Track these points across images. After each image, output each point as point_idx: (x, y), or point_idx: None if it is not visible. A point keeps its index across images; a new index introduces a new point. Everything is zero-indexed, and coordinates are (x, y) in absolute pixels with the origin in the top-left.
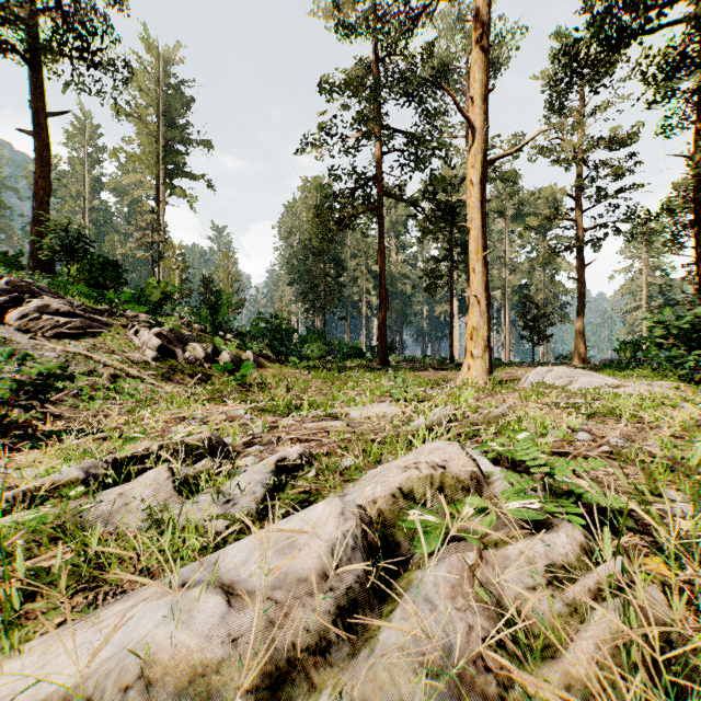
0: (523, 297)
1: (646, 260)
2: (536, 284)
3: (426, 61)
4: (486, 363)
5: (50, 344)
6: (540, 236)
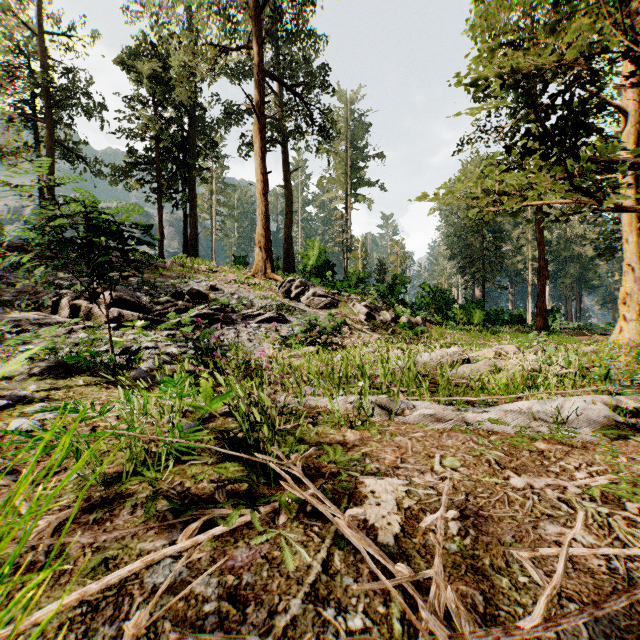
0: None
1: None
2: None
3: None
4: None
5: (320, 312)
6: None
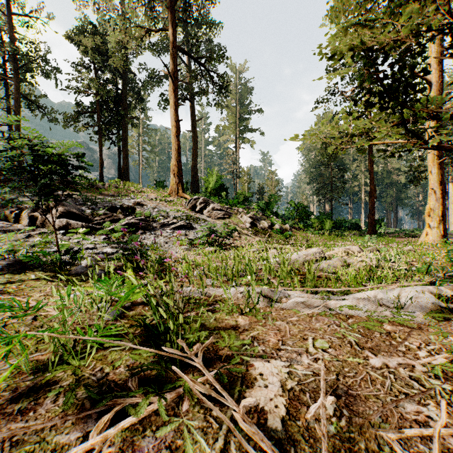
0: None
1: None
2: None
3: None
4: (440, 231)
5: (217, 221)
6: None
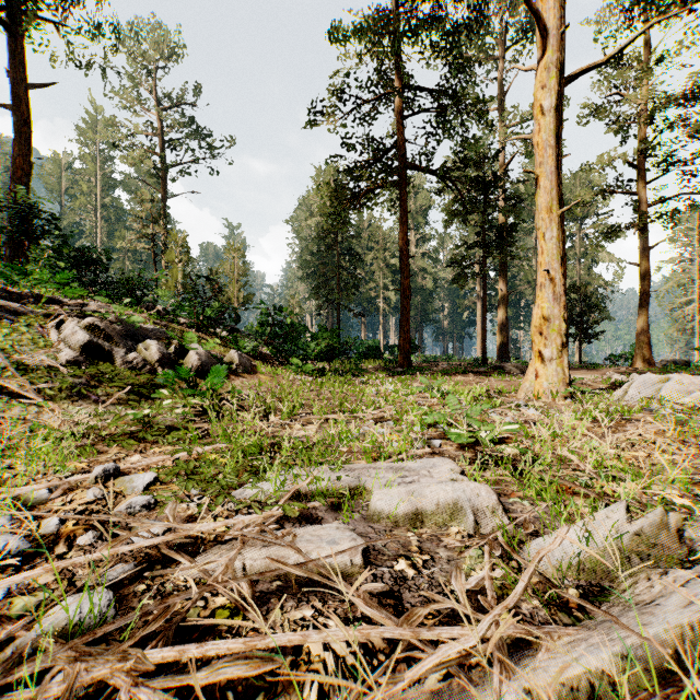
0: (567, 288)
1: (698, 248)
2: (571, 277)
3: (459, 2)
4: (564, 368)
5: None
6: (575, 224)
